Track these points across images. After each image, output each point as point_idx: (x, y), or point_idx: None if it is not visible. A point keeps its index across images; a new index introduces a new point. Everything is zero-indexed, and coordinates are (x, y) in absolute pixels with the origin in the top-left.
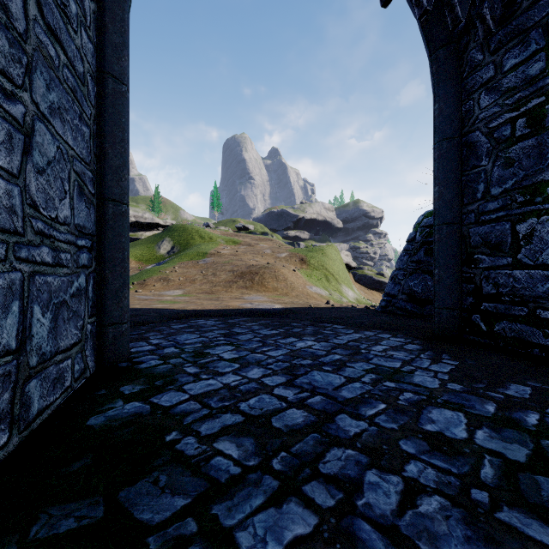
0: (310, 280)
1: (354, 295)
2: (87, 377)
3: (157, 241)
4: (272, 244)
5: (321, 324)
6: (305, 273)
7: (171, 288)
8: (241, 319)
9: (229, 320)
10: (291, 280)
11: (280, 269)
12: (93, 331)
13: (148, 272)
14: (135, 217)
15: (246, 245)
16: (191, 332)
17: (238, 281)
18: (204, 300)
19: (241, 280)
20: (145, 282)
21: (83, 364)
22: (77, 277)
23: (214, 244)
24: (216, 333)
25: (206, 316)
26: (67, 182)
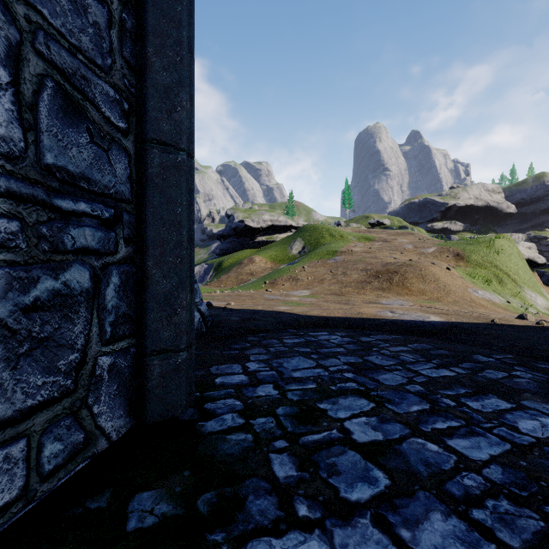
0: (472, 281)
1: (547, 303)
2: (121, 438)
3: (289, 242)
4: (413, 239)
5: (542, 365)
6: (464, 272)
7: (298, 288)
8: (380, 337)
9: (362, 337)
10: (444, 281)
11: (428, 267)
12: (123, 364)
13: (279, 271)
14: (271, 221)
15: (381, 241)
16: (306, 354)
17: (372, 282)
18: (332, 303)
19: (376, 280)
20: (275, 281)
21: (83, 432)
22: (56, 270)
23: (345, 241)
24: (341, 361)
25: (330, 327)
26: (4, 64)
